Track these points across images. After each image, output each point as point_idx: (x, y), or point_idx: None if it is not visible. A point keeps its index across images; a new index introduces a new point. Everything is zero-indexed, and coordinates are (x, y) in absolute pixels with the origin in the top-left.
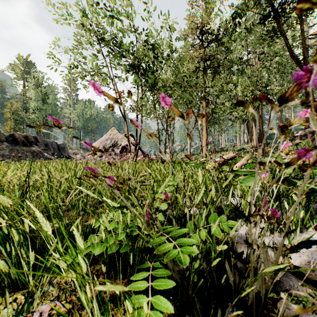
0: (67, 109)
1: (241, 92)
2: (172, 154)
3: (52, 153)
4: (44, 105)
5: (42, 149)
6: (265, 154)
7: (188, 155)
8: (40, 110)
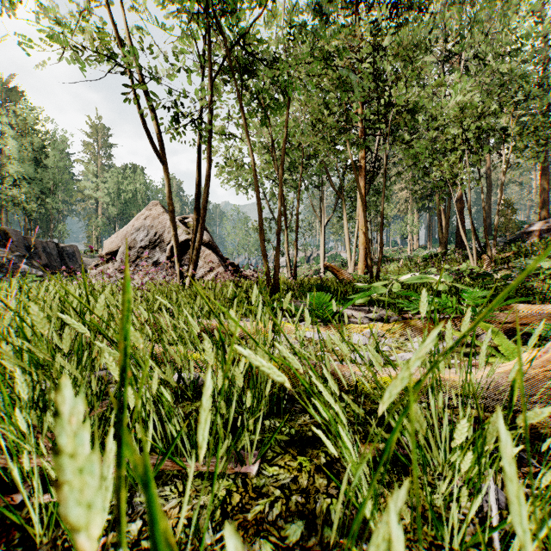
0: (88, 181)
1: (455, 121)
2: (295, 265)
3: (45, 264)
4: (39, 170)
5: (19, 256)
6: (498, 266)
7: (334, 266)
8: (29, 181)
